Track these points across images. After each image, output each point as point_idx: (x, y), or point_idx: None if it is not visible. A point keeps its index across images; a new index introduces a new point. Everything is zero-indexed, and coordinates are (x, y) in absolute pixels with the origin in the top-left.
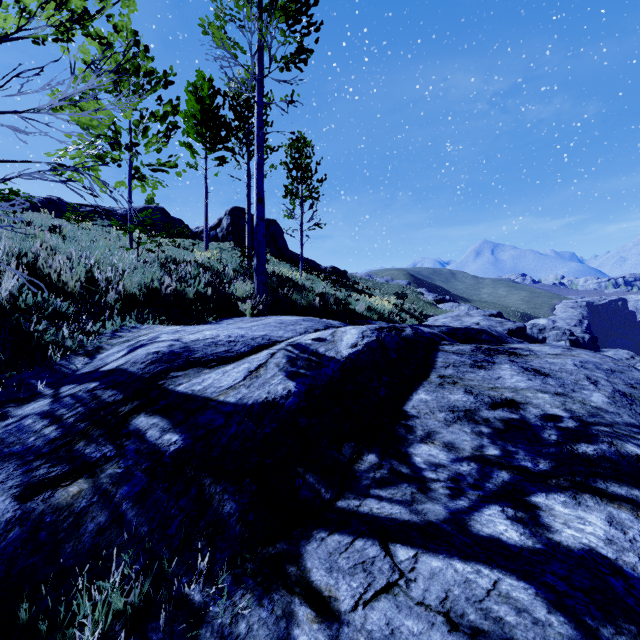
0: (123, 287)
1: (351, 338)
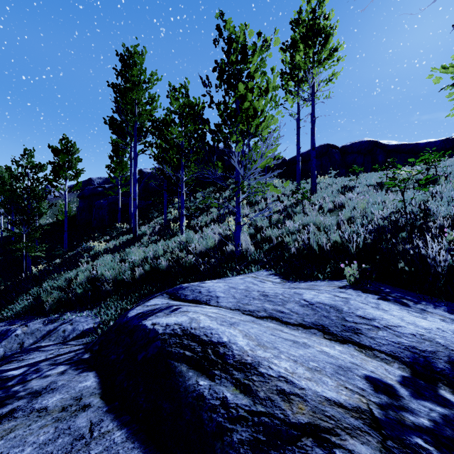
0: (311, 243)
1: (168, 320)
